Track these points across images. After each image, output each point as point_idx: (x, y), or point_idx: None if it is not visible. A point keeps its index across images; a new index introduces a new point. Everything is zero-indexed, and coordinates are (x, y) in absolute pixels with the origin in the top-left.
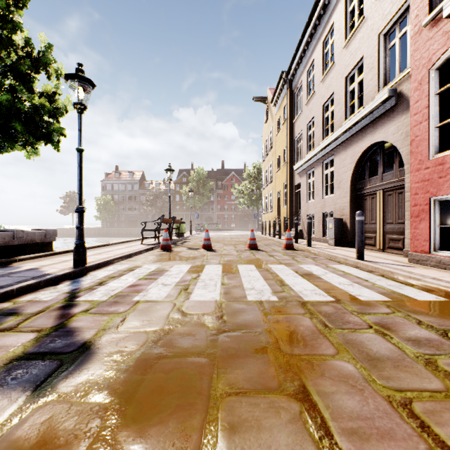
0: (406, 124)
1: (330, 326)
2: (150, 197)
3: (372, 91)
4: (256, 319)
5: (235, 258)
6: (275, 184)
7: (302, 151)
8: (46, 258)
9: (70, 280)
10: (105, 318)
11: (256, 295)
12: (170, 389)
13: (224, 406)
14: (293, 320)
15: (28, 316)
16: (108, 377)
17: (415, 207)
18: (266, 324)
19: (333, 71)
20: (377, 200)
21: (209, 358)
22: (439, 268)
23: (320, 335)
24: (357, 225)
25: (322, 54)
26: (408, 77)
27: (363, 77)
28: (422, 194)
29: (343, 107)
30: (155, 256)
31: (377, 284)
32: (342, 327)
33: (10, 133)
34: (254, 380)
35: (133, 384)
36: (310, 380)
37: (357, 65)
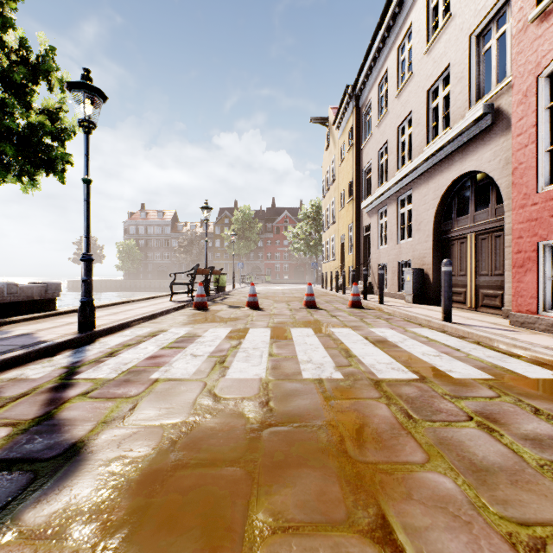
0: (505, 149)
1: (414, 417)
2: (183, 242)
3: (461, 108)
4: (313, 406)
5: (287, 319)
6: (339, 226)
7: (372, 185)
8: (45, 319)
9: (72, 350)
10: (109, 405)
11: (315, 371)
12: (186, 521)
13: (265, 552)
14: (364, 408)
15: (5, 401)
16: (98, 501)
17: (519, 255)
18: (327, 414)
19: (411, 83)
20: (468, 245)
21: (246, 468)
22: (550, 334)
23: (402, 431)
24: (444, 277)
25: (397, 63)
26: (508, 89)
27: (449, 90)
28: (528, 237)
29: (424, 129)
30: (186, 316)
31: (473, 355)
32: (432, 418)
33: (0, 160)
34: (311, 505)
35: (132, 514)
36: (392, 505)
37: (442, 75)
